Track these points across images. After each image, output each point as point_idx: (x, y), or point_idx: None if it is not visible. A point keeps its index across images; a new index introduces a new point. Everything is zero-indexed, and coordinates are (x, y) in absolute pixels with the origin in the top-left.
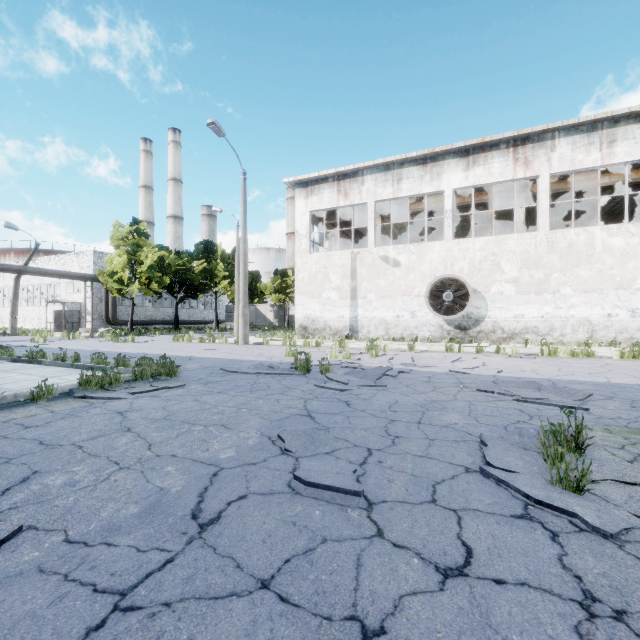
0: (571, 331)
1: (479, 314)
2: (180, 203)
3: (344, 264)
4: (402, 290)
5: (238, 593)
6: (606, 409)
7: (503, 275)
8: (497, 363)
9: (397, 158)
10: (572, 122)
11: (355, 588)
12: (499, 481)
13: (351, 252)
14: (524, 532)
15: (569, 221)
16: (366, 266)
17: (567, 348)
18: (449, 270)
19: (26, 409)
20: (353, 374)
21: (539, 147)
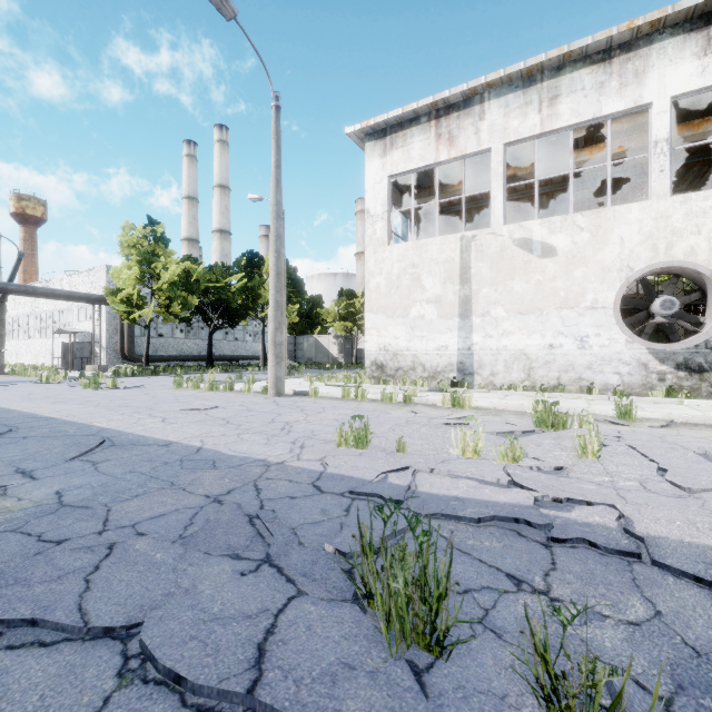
0: None
1: None
2: (227, 214)
3: (448, 258)
4: (559, 298)
5: None
6: None
7: None
8: None
9: (552, 55)
10: None
11: None
12: None
13: (460, 237)
14: None
15: None
16: (488, 259)
17: None
18: (662, 255)
19: None
20: None
21: None
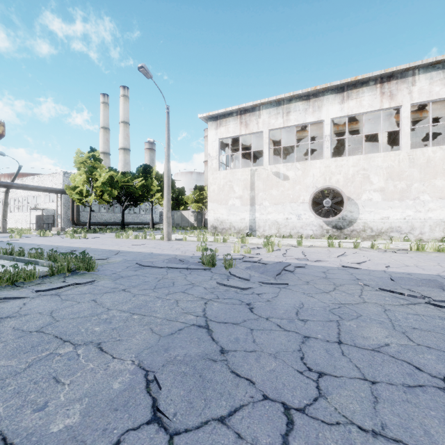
0: (429, 230)
1: (352, 217)
2: (128, 139)
3: (245, 179)
4: (290, 198)
5: None
6: None
7: (372, 185)
8: (378, 258)
9: (286, 95)
10: (430, 61)
11: None
12: None
13: (250, 169)
14: None
15: (415, 147)
16: (262, 180)
17: (433, 244)
18: (328, 182)
19: None
20: (254, 269)
21: (402, 82)
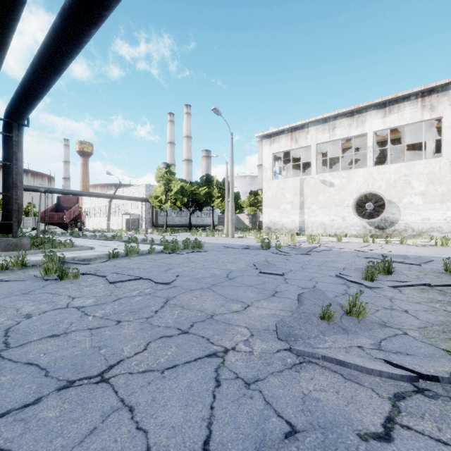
0: None
1: (393, 218)
2: (190, 151)
3: (295, 186)
4: (335, 202)
5: (243, 286)
6: (434, 266)
7: (413, 190)
8: (394, 248)
9: (332, 114)
10: None
11: (275, 288)
12: (340, 277)
13: (300, 178)
14: (338, 286)
15: None
16: (310, 187)
17: None
18: (370, 188)
19: (149, 256)
20: (294, 250)
21: (442, 95)
